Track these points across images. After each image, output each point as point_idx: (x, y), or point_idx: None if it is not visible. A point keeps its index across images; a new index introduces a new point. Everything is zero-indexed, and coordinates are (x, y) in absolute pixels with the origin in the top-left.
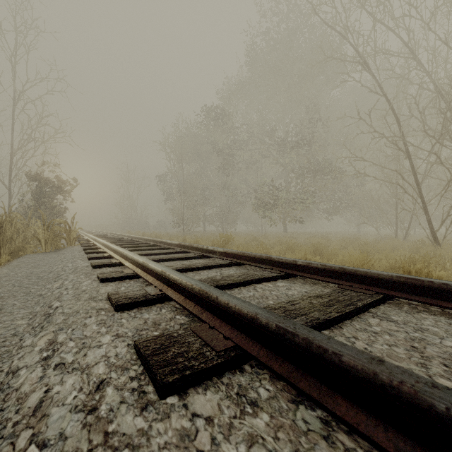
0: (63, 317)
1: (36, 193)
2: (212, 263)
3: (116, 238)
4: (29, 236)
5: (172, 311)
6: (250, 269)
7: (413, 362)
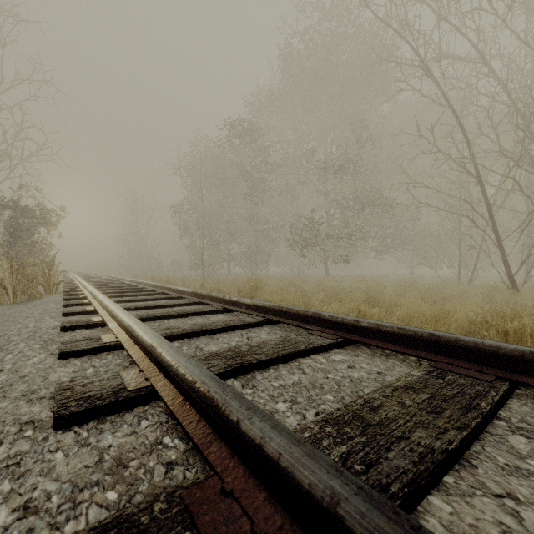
0: None
1: (10, 225)
2: (237, 321)
3: (116, 283)
4: None
5: (160, 424)
6: (290, 330)
7: None
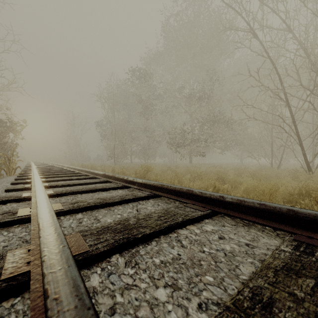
0: None
1: None
2: (130, 195)
3: (57, 168)
4: None
5: None
6: (169, 202)
7: None
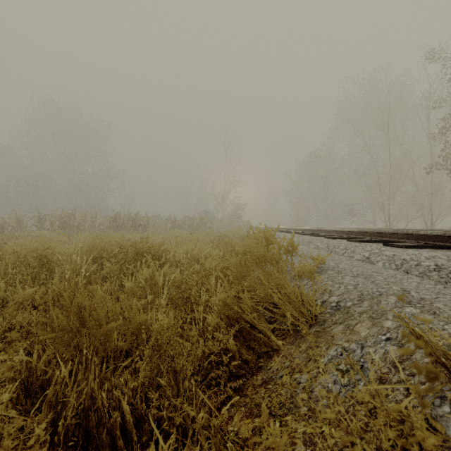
0: None
1: (233, 210)
2: None
3: None
4: (235, 226)
5: None
6: None
7: None
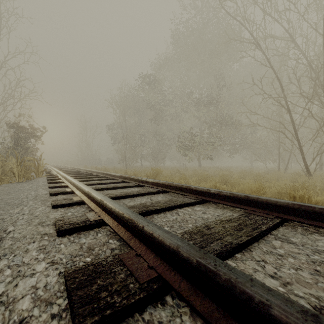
0: (11, 242)
1: (14, 137)
2: (145, 191)
3: (75, 171)
4: (7, 170)
5: (107, 235)
6: (174, 196)
7: (322, 289)
